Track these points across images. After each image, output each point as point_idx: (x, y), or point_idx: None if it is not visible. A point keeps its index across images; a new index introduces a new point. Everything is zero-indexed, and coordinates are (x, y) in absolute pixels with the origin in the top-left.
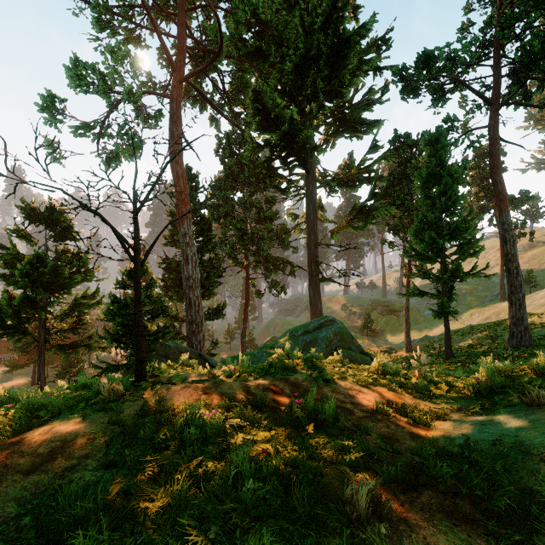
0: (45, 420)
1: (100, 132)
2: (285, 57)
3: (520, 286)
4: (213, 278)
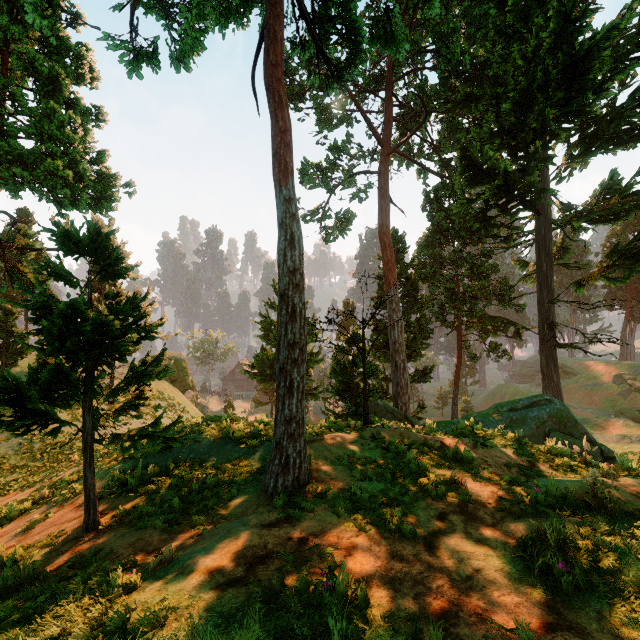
0: (333, 432)
1: (322, 217)
2: (501, 96)
3: None
4: (419, 340)
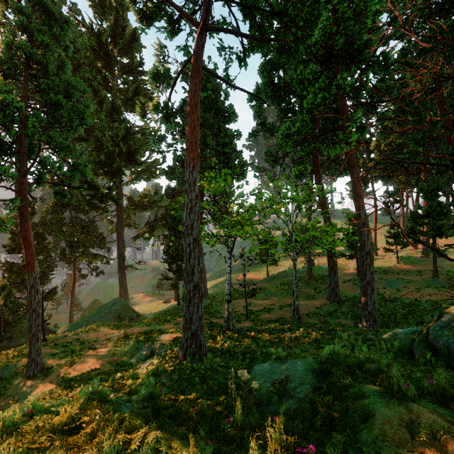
0: None
1: None
2: (100, 149)
3: (204, 273)
4: (48, 274)
